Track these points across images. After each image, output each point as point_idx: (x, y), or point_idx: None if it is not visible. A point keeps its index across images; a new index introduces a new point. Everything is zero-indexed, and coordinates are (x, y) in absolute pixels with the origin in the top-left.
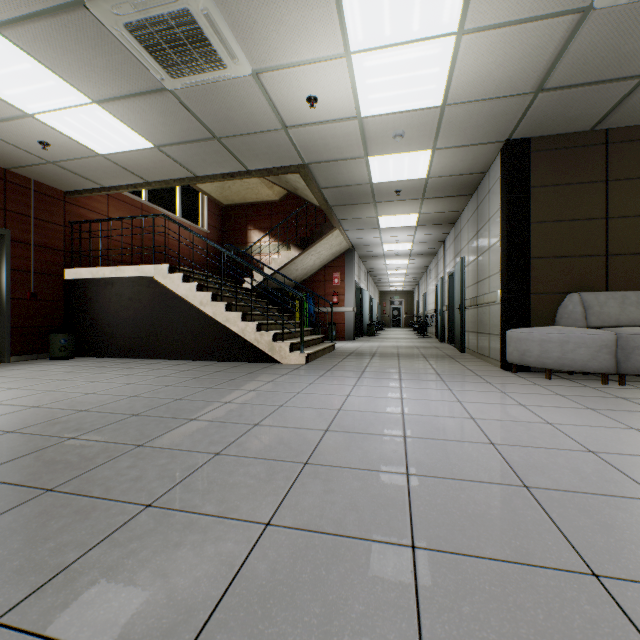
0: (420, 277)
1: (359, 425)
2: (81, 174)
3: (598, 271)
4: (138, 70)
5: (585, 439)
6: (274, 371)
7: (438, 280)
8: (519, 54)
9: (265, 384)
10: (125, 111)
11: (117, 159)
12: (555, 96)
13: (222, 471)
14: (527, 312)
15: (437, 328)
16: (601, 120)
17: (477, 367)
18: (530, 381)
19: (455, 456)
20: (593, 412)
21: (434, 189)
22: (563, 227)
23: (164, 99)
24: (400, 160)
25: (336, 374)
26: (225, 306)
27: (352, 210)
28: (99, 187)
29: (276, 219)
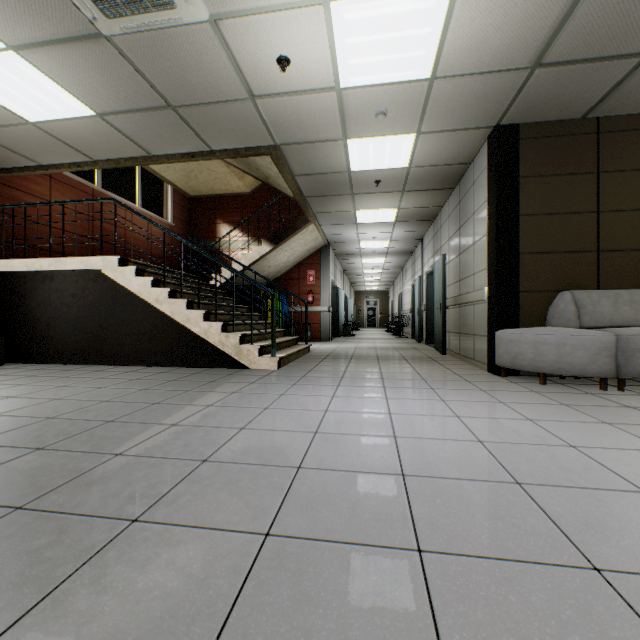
0: (396, 277)
1: (342, 457)
2: (9, 147)
3: (589, 268)
4: (61, 4)
5: (627, 471)
6: (240, 379)
7: (415, 279)
8: (521, 15)
9: (227, 396)
10: (52, 63)
11: (52, 129)
12: (552, 74)
13: (131, 560)
14: (517, 311)
15: (414, 328)
16: (594, 106)
17: (463, 371)
18: (525, 387)
19: (477, 509)
20: (613, 428)
21: (415, 181)
22: (554, 221)
23: (101, 49)
24: (381, 145)
25: (311, 382)
26: (185, 304)
27: (328, 202)
28: (35, 165)
29: (247, 213)
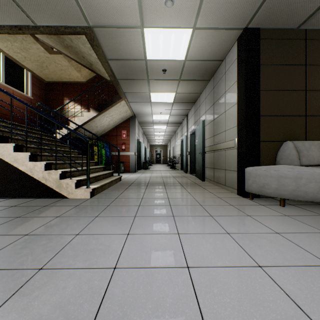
0: (171, 137)
1: None
2: None
3: (301, 126)
4: None
5: None
6: (50, 211)
7: (183, 137)
8: None
9: (10, 244)
10: None
11: None
12: None
13: None
14: (258, 154)
15: (182, 164)
16: (307, 19)
17: (222, 194)
18: (275, 210)
19: None
20: None
21: (188, 72)
22: (280, 95)
23: None
24: (168, 36)
25: (113, 212)
26: (13, 147)
27: (133, 85)
28: None
29: (84, 94)
